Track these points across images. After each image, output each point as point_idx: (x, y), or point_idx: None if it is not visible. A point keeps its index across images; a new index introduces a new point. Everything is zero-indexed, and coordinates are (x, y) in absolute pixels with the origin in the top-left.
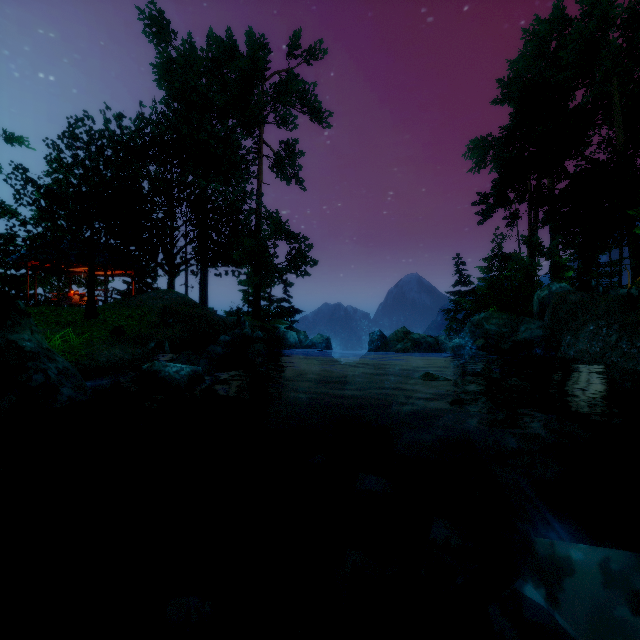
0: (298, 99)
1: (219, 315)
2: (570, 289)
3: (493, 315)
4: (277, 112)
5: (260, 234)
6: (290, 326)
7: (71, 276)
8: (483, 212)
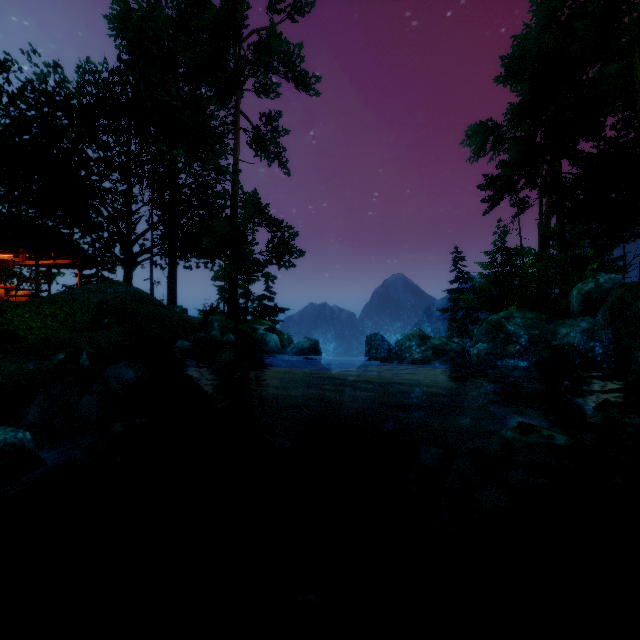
0: (281, 62)
1: (182, 314)
2: (622, 281)
3: (517, 314)
4: (256, 76)
5: (236, 220)
6: (271, 327)
7: (1, 266)
8: (489, 199)
